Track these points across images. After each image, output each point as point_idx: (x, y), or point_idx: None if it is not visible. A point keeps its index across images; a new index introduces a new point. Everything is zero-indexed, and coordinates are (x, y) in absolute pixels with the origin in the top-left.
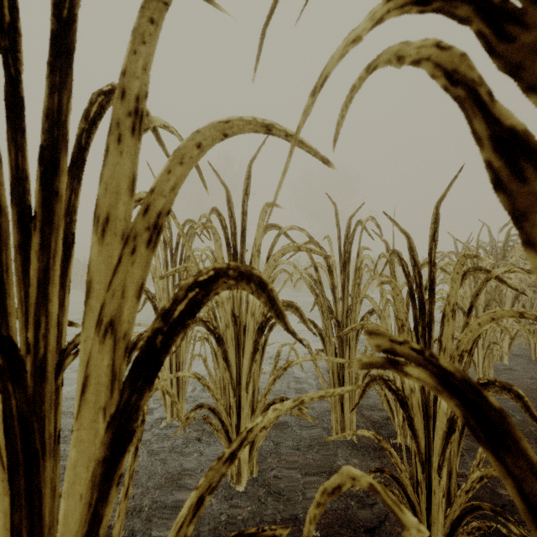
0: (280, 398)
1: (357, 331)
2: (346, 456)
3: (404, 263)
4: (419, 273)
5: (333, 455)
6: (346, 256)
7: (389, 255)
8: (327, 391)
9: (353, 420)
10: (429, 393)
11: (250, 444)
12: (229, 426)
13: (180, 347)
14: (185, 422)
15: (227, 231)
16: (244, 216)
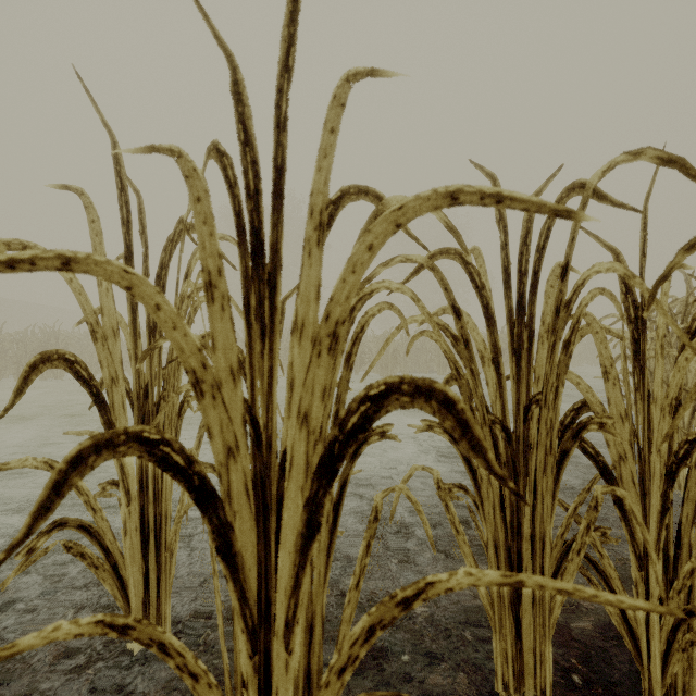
0: None
1: (562, 456)
2: None
3: None
4: None
5: None
6: (523, 283)
7: None
8: None
9: (545, 659)
10: None
11: None
12: None
13: (162, 483)
14: None
15: (239, 190)
16: (280, 133)
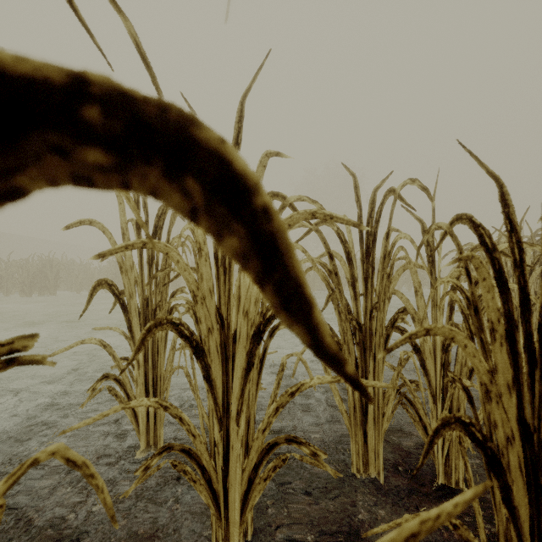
0: (285, 436)
1: (387, 337)
2: (373, 504)
3: (484, 231)
4: (518, 242)
5: (355, 502)
6: (369, 239)
7: (450, 224)
8: (424, 518)
9: (380, 453)
10: (541, 446)
11: (242, 499)
12: (212, 473)
13: (158, 357)
14: (143, 475)
15: None
16: None
